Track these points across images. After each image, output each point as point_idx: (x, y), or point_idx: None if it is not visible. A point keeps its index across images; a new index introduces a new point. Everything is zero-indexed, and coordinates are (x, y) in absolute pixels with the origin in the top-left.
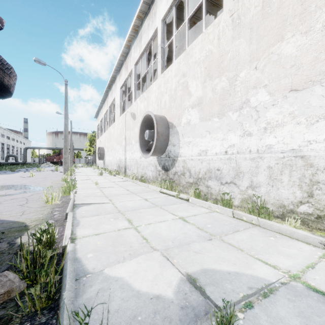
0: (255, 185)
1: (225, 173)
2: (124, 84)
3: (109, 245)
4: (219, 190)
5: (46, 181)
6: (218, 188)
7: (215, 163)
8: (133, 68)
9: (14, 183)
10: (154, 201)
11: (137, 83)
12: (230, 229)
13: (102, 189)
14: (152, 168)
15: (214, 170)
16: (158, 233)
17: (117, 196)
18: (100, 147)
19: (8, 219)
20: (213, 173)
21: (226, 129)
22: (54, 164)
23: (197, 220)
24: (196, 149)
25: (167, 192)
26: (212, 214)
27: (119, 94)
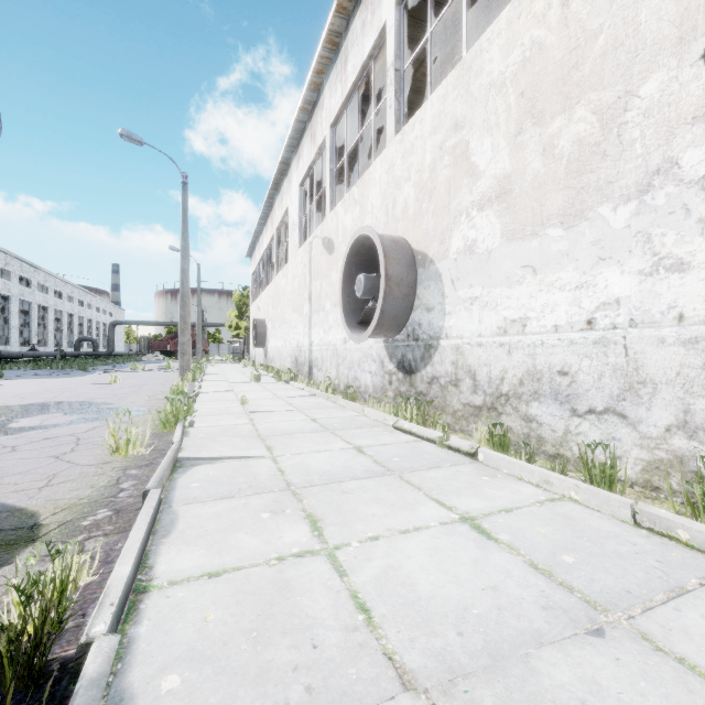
0: (699, 424)
1: (588, 383)
2: (307, 175)
3: (245, 628)
4: (567, 430)
5: (140, 393)
6: (563, 425)
7: (551, 355)
8: (328, 134)
9: (73, 398)
10: (380, 456)
11: (337, 167)
12: (648, 579)
13: (255, 415)
14: (372, 367)
15: (550, 374)
16: (403, 582)
17: (287, 438)
18: (257, 319)
19: (5, 501)
20: (545, 383)
21: (589, 256)
22: (168, 356)
23: (521, 530)
24: (492, 317)
25: (414, 429)
26: (559, 509)
27: (297, 198)
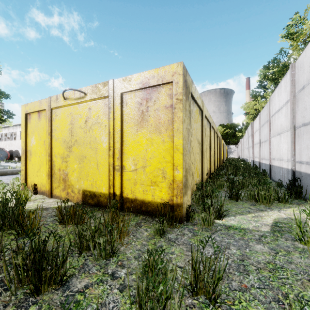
0: None
1: None
2: None
3: None
4: None
5: None
6: None
7: None
8: None
9: None
10: None
11: None
12: None
13: None
14: None
15: None
16: None
17: None
18: None
19: None
20: None
21: None
22: None
23: None
24: None
25: None
26: None
27: None
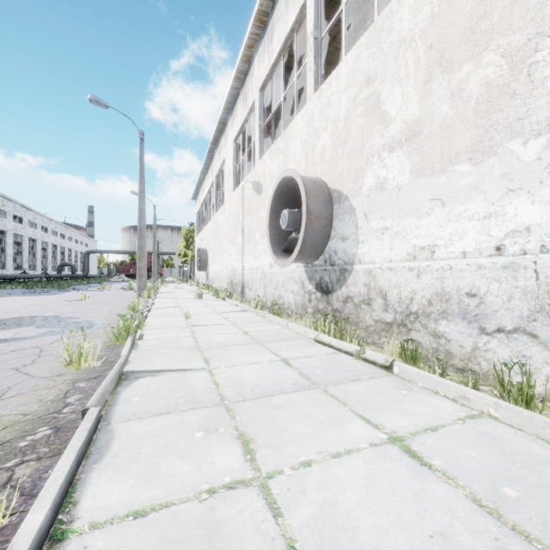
0: None
1: (496, 304)
2: (240, 132)
3: None
4: (475, 346)
5: (103, 308)
6: (471, 342)
7: (459, 279)
8: (257, 96)
9: (47, 313)
10: (305, 369)
11: (264, 124)
12: None
13: (196, 329)
14: (294, 288)
15: (458, 295)
16: (342, 525)
17: (223, 350)
18: (200, 249)
19: None
20: (453, 304)
21: (498, 188)
22: (131, 277)
23: (451, 453)
24: (402, 245)
25: (333, 342)
26: (482, 427)
27: (232, 151)
